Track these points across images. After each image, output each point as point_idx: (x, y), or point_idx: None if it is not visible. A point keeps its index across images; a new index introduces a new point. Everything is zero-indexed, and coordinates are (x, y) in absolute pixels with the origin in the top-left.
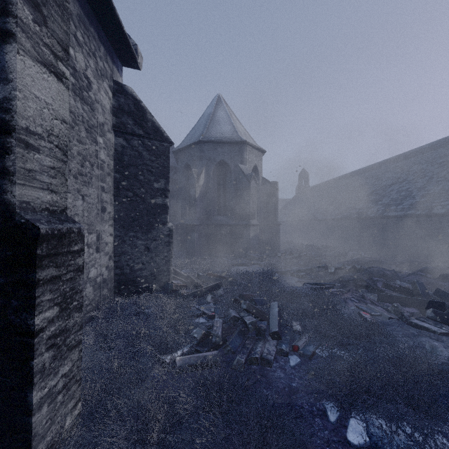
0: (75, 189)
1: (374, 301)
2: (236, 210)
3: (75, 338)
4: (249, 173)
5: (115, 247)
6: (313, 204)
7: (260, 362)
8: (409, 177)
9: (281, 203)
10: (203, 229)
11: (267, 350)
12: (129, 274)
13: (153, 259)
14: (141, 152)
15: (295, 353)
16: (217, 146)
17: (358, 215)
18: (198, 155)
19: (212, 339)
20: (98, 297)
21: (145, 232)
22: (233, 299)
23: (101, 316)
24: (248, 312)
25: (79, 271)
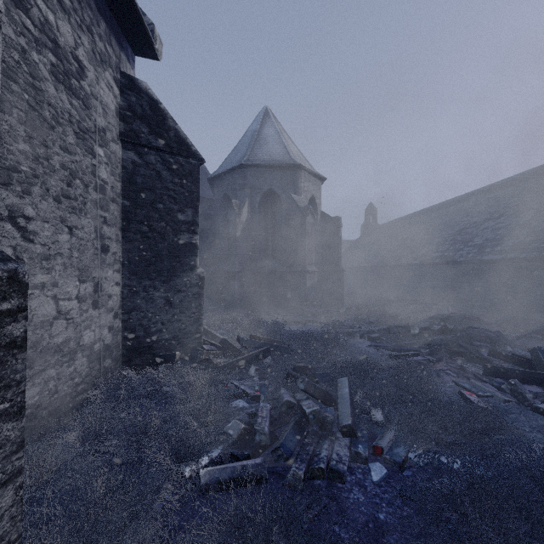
0: (57, 218)
1: (479, 375)
2: (288, 252)
3: (5, 468)
4: (305, 206)
5: (123, 300)
6: (383, 246)
7: (327, 475)
8: (508, 211)
9: (343, 246)
10: (246, 277)
11: (337, 455)
12: (143, 338)
13: (177, 317)
14: (160, 172)
15: (377, 457)
16: (263, 172)
17: (443, 259)
18: (239, 183)
19: (256, 437)
20: (96, 372)
21: (166, 280)
22: (286, 373)
23: (99, 399)
24: (307, 394)
25: (14, 348)
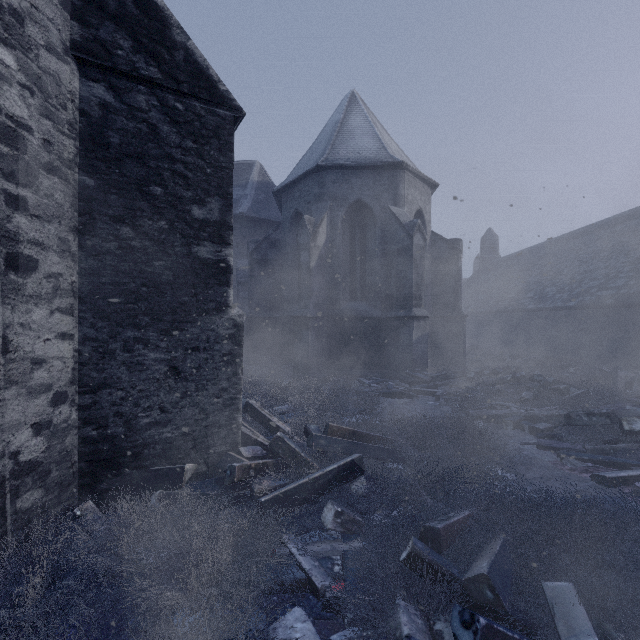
0: None
1: None
2: (385, 290)
3: None
4: (409, 221)
5: (82, 368)
6: (512, 284)
7: None
8: None
9: None
10: (325, 326)
11: None
12: (123, 438)
13: (192, 396)
14: (156, 126)
15: None
16: (349, 175)
17: (619, 299)
18: (315, 192)
19: None
20: None
21: (169, 330)
22: (407, 553)
23: None
24: None
25: None
